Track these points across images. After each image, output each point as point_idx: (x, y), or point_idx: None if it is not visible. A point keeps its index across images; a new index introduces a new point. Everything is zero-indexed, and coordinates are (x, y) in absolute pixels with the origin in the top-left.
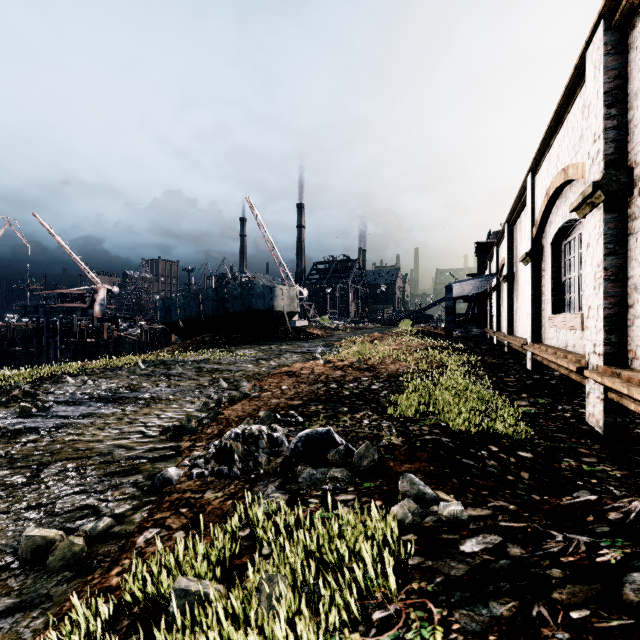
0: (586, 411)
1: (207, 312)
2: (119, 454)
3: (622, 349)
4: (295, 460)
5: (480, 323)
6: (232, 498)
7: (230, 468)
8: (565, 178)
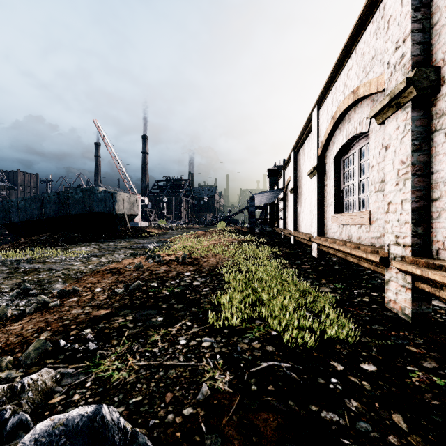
0: (385, 297)
1: (49, 214)
2: None
3: (427, 240)
4: None
5: (271, 224)
6: None
7: None
8: (355, 98)
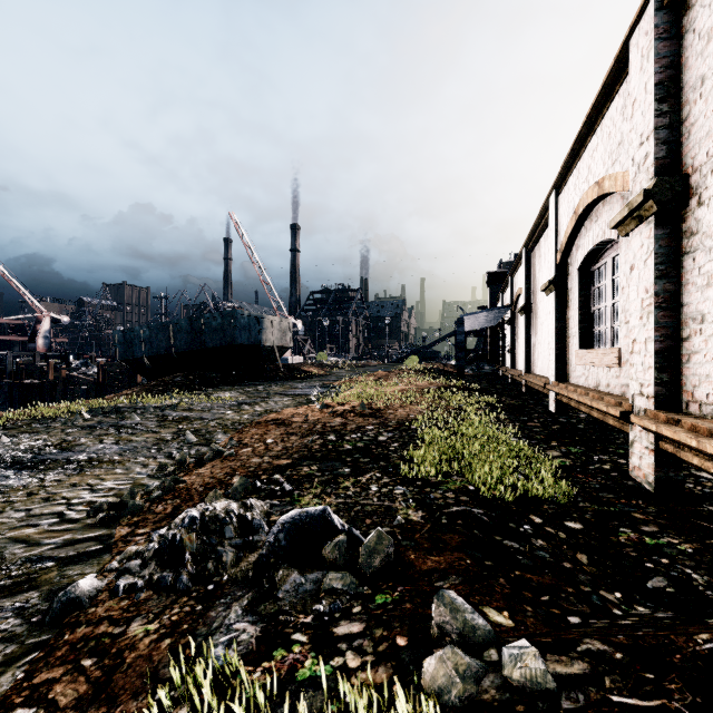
0: (629, 463)
1: (179, 347)
2: (12, 554)
3: (675, 390)
4: (275, 560)
5: (492, 360)
6: (171, 634)
7: (177, 575)
8: (599, 192)
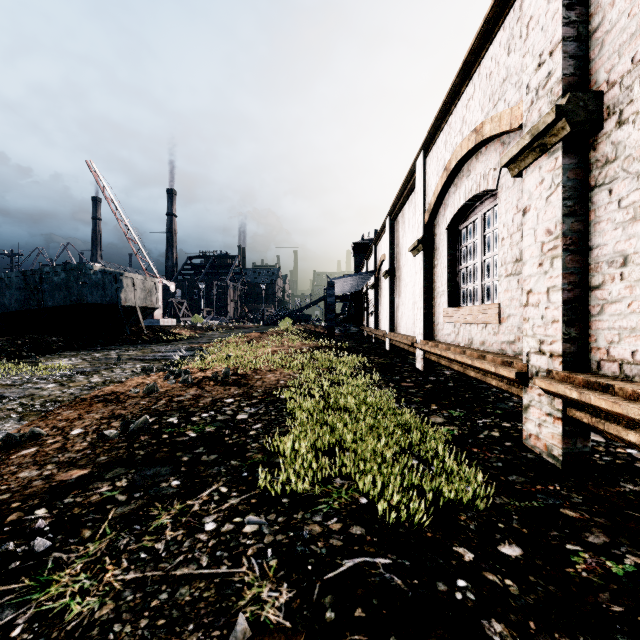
0: (523, 430)
1: (8, 306)
2: None
3: (583, 347)
4: None
5: (357, 321)
6: None
7: None
8: (478, 139)
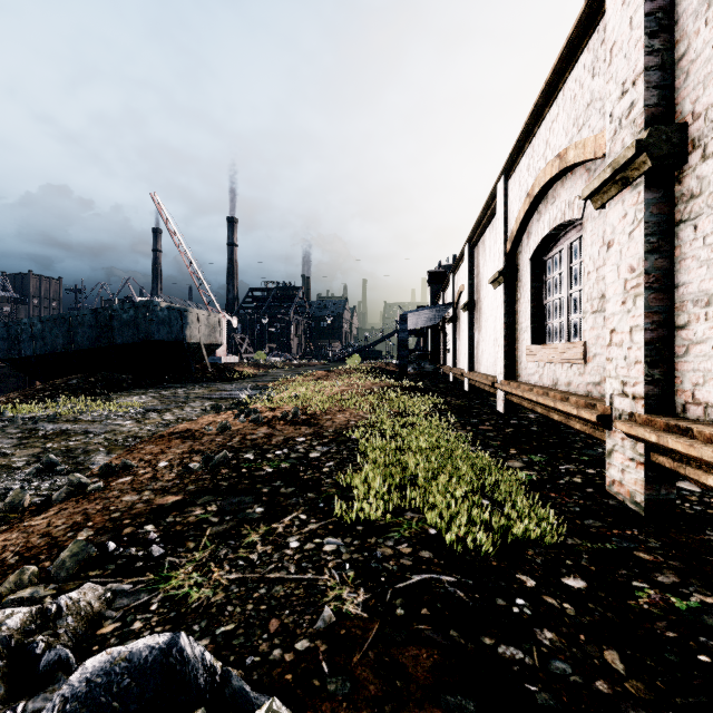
0: (606, 476)
1: (81, 343)
2: None
3: (668, 389)
4: None
5: (433, 359)
6: None
7: None
8: (561, 166)
